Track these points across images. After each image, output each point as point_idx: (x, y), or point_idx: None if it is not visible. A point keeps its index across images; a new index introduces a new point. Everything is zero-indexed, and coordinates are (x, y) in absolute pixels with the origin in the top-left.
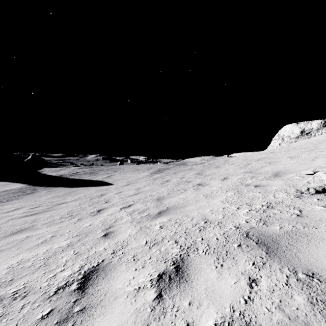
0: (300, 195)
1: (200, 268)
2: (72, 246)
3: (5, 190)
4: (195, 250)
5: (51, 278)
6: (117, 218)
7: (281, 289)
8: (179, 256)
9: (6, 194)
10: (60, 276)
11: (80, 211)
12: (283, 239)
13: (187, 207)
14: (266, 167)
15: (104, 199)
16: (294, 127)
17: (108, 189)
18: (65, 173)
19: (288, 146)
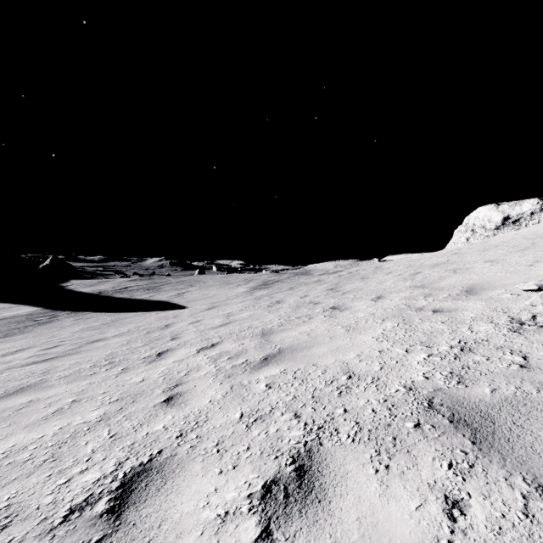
0: (520, 328)
1: (346, 473)
2: (107, 421)
3: (3, 317)
4: (333, 434)
5: (61, 487)
6: (190, 368)
7: (517, 525)
8: (303, 445)
9: (4, 325)
10: (79, 482)
11: (127, 354)
12: (501, 413)
13: (315, 349)
14: (449, 279)
15: (170, 334)
16: (492, 210)
17: (177, 316)
18: (107, 289)
19: (483, 243)
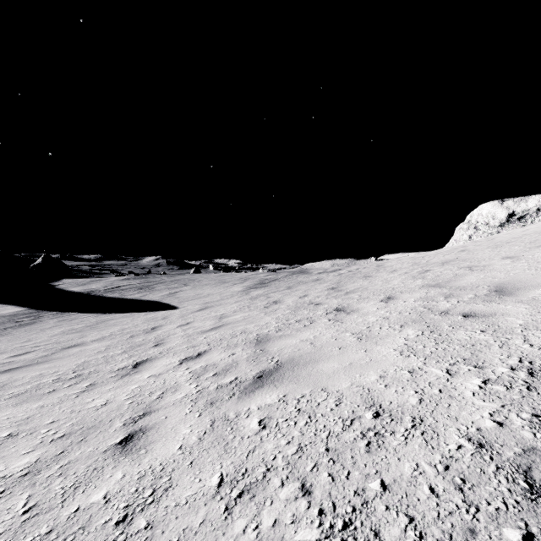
0: None
1: None
2: (33, 477)
3: None
4: None
5: None
6: (166, 388)
7: None
8: None
9: None
10: None
11: (100, 364)
12: None
13: (322, 364)
14: (467, 277)
15: (154, 339)
16: (497, 207)
17: (167, 318)
18: (98, 288)
19: (490, 240)
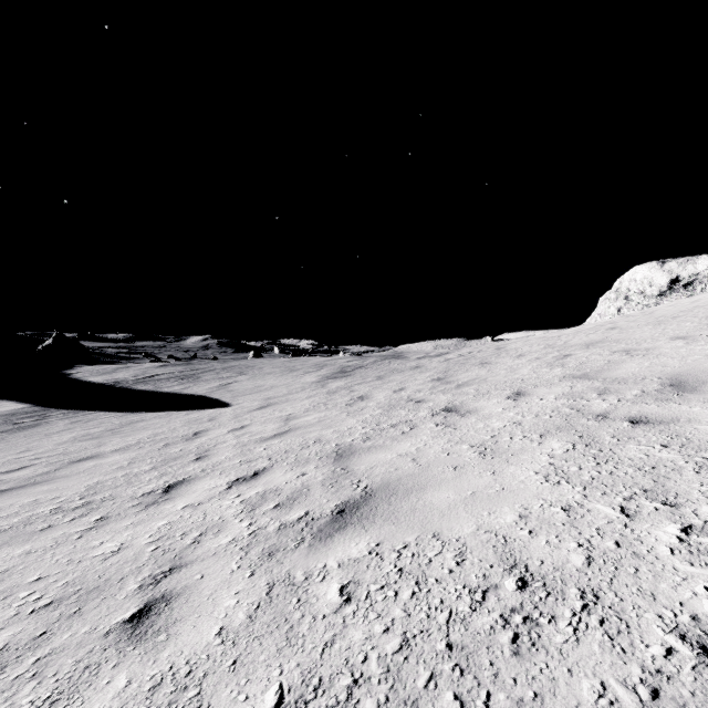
0: None
1: None
2: None
3: None
4: None
5: None
6: (207, 526)
7: None
8: None
9: None
10: None
11: (119, 486)
12: None
13: (431, 493)
14: (626, 364)
15: (196, 449)
16: (655, 270)
17: (215, 419)
18: (126, 378)
19: (647, 314)
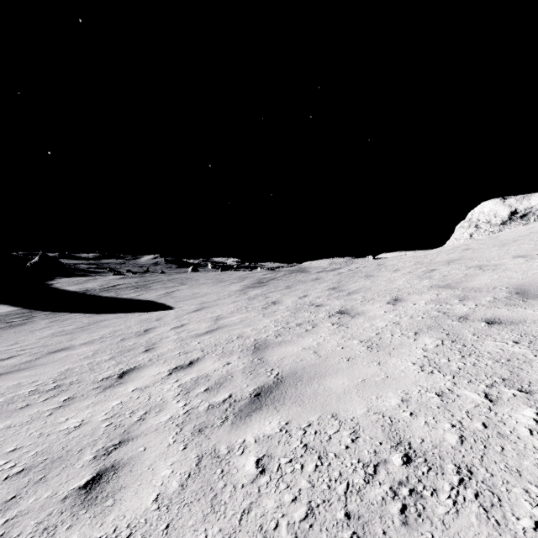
0: None
1: None
2: None
3: None
4: None
5: None
6: (151, 406)
7: None
8: None
9: None
10: None
11: (84, 372)
12: None
13: (329, 380)
14: (479, 277)
15: (145, 343)
16: (499, 205)
17: (161, 319)
18: (94, 287)
19: (493, 238)
